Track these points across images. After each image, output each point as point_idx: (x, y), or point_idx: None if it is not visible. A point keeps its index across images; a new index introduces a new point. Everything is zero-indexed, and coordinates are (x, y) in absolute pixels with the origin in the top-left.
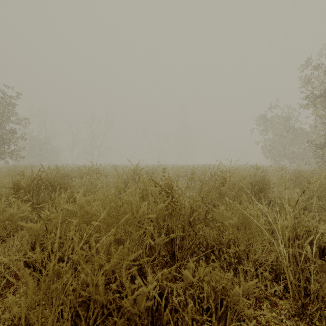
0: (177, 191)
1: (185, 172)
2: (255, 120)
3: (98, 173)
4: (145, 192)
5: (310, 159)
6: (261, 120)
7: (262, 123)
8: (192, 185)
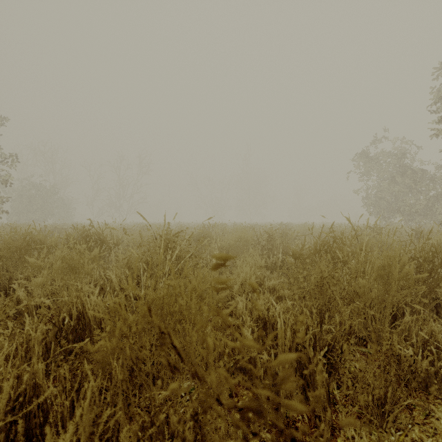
0: (247, 279)
1: (256, 236)
2: (353, 159)
3: (101, 239)
4: (167, 306)
5: (438, 216)
6: (362, 159)
7: (363, 162)
8: (271, 259)
